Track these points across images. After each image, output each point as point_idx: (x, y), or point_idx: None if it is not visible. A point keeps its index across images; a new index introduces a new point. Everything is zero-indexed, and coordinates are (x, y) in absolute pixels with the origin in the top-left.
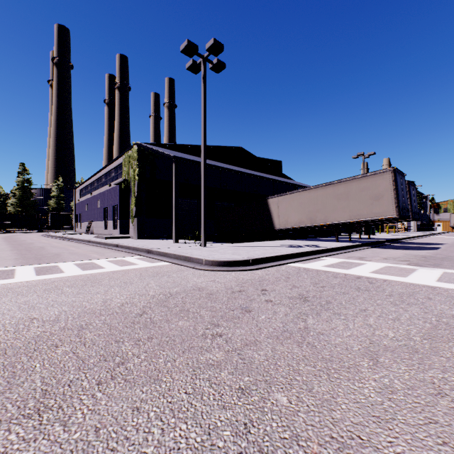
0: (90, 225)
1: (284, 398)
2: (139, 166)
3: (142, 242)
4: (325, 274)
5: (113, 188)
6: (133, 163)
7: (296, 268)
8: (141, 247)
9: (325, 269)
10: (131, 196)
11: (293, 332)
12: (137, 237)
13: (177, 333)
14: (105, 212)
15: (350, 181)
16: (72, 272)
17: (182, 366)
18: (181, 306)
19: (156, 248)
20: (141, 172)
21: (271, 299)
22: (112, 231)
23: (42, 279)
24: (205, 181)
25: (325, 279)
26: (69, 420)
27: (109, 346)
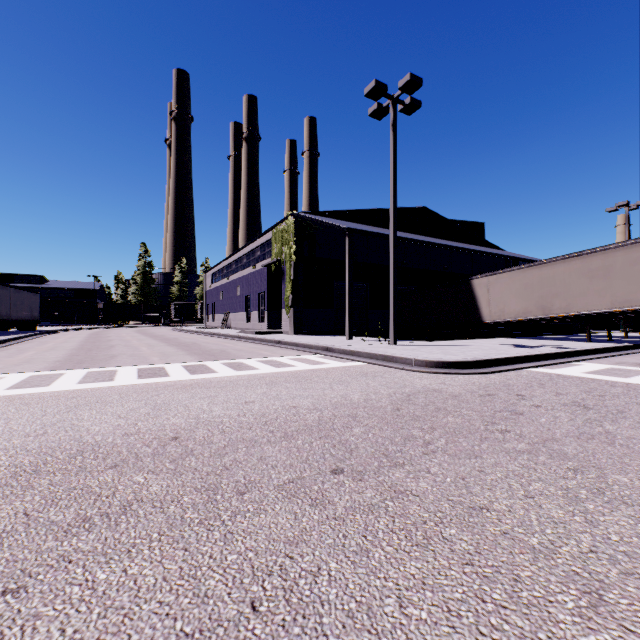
0: (227, 318)
1: (624, 478)
2: (296, 242)
3: (305, 338)
4: (593, 382)
5: (258, 271)
6: (288, 239)
7: (543, 374)
8: (315, 344)
9: (590, 376)
10: (284, 280)
11: (593, 434)
12: (293, 332)
13: (456, 426)
14: (247, 301)
15: (611, 251)
16: (267, 368)
17: (492, 450)
18: (433, 405)
19: (336, 346)
20: (298, 249)
21: (538, 404)
22: (257, 325)
23: (248, 375)
24: (395, 259)
25: (598, 387)
26: (429, 471)
27: (399, 431)
